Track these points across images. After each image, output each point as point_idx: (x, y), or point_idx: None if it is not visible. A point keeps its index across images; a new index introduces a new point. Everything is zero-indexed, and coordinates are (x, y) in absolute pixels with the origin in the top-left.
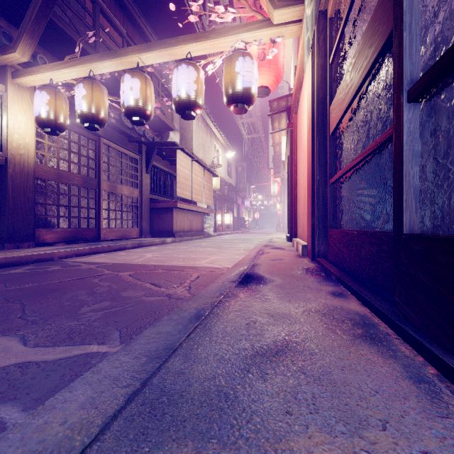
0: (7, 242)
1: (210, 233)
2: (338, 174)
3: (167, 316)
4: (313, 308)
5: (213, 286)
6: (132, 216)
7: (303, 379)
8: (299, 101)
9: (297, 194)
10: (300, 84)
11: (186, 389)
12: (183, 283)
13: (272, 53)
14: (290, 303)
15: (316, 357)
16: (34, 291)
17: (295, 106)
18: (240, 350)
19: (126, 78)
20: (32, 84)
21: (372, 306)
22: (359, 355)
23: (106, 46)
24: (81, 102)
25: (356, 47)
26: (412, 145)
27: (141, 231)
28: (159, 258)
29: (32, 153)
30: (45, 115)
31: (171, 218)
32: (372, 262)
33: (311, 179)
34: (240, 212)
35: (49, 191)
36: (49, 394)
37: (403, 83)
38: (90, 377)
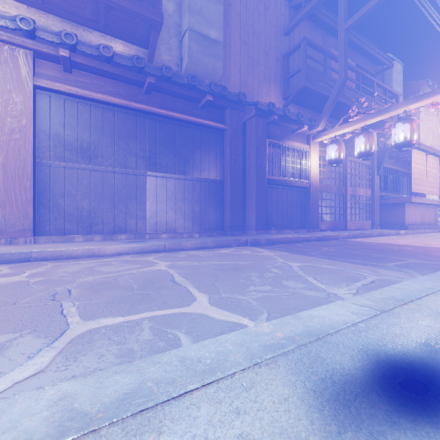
0: (310, 228)
1: None
2: None
3: None
4: None
5: None
6: (365, 211)
7: None
8: None
9: None
10: None
11: None
12: None
13: None
14: None
15: None
16: (371, 249)
17: None
18: None
19: (398, 125)
20: (321, 140)
21: None
22: None
23: (349, 89)
24: (361, 146)
25: None
26: None
27: (372, 224)
28: (417, 243)
29: (318, 178)
30: (335, 158)
31: (402, 212)
32: None
33: None
34: None
35: (322, 199)
36: None
37: None
38: None
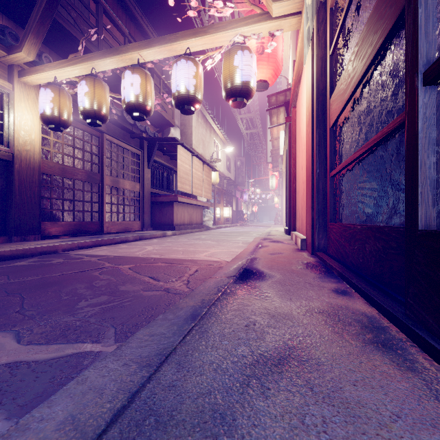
0: (14, 235)
1: (209, 226)
2: (339, 167)
3: (162, 315)
4: (316, 307)
5: (211, 281)
6: (134, 209)
7: (310, 396)
8: (298, 94)
9: (296, 188)
10: (299, 77)
11: (177, 408)
12: (181, 277)
13: (271, 46)
14: (291, 301)
15: (323, 368)
16: (35, 284)
17: (294, 100)
18: (238, 357)
19: (127, 74)
20: (37, 83)
21: (381, 306)
22: (372, 367)
23: (109, 45)
24: (84, 99)
25: (357, 37)
26: (428, 132)
27: (143, 224)
28: (160, 251)
29: (38, 149)
30: (50, 112)
31: (171, 211)
32: (378, 258)
33: (310, 172)
34: (239, 205)
35: (54, 186)
36: (36, 399)
37: (419, 64)
38: (73, 388)
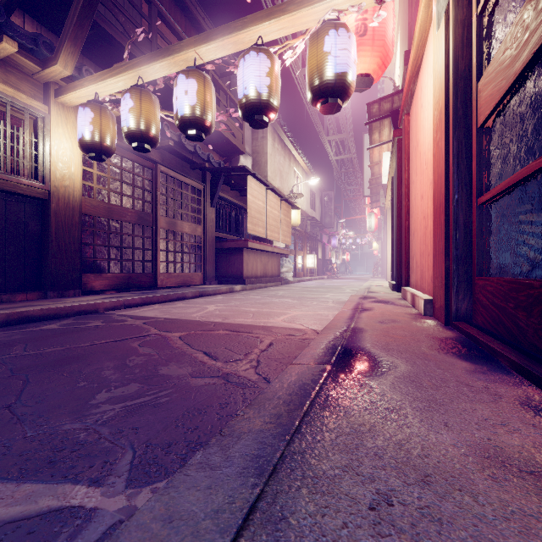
0: (50, 289)
1: (288, 279)
2: (499, 186)
3: (201, 453)
4: (512, 454)
5: (292, 372)
6: (194, 258)
7: None
8: (414, 94)
9: (409, 226)
10: (417, 67)
11: None
12: (249, 354)
13: (378, 20)
14: (450, 432)
15: None
16: (53, 358)
17: (407, 104)
18: None
19: (180, 79)
20: (77, 103)
21: None
22: None
23: None
24: (128, 116)
25: None
26: None
27: (205, 277)
28: (223, 312)
29: (79, 185)
30: (89, 137)
31: (240, 260)
32: None
33: (442, 199)
34: (326, 253)
35: (98, 230)
36: None
37: None
38: None
